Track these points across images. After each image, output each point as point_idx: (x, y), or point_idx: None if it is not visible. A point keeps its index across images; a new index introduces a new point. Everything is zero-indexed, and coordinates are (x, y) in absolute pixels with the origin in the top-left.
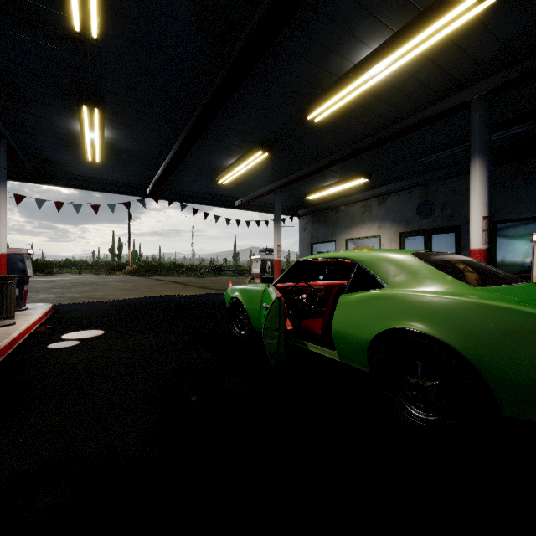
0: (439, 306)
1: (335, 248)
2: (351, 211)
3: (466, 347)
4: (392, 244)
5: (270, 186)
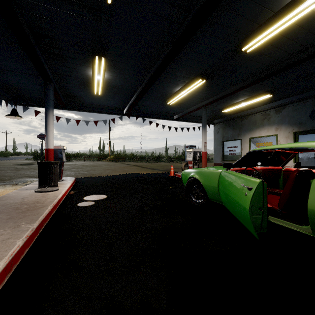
0: None
1: (241, 144)
2: (253, 119)
3: None
4: (287, 140)
5: (200, 104)
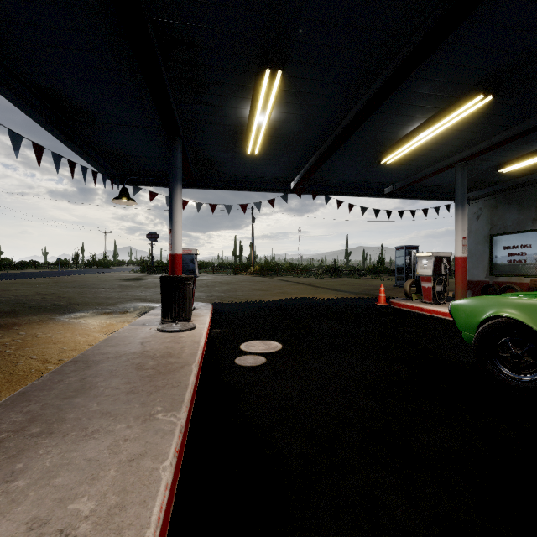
0: None
1: None
2: None
3: None
4: None
5: (451, 158)
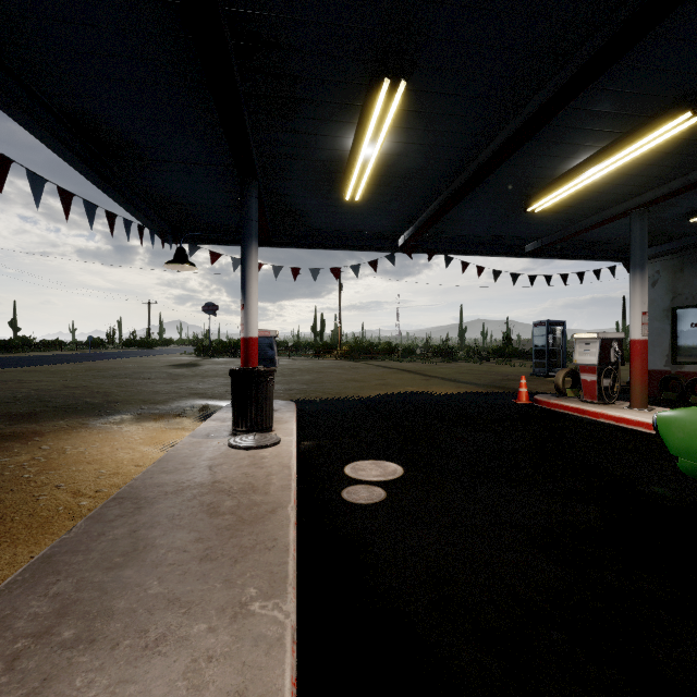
0: None
1: None
2: None
3: None
4: None
5: (625, 204)
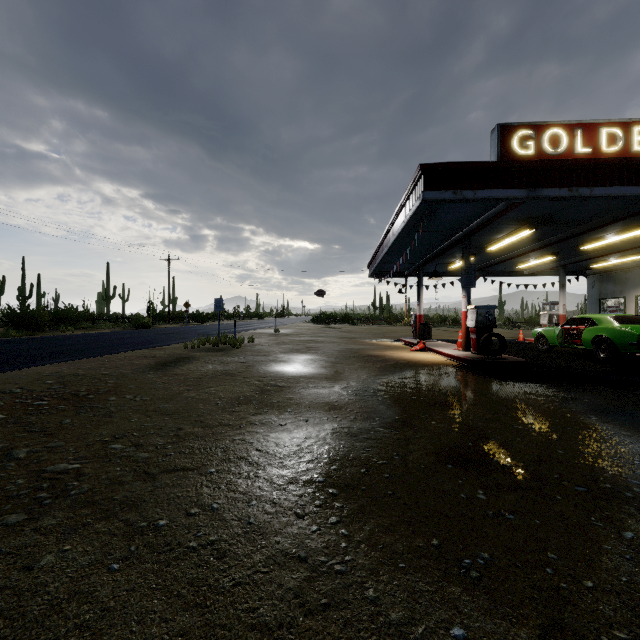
0: (606, 329)
1: (624, 303)
2: (639, 272)
3: (610, 337)
4: None
5: (556, 264)
